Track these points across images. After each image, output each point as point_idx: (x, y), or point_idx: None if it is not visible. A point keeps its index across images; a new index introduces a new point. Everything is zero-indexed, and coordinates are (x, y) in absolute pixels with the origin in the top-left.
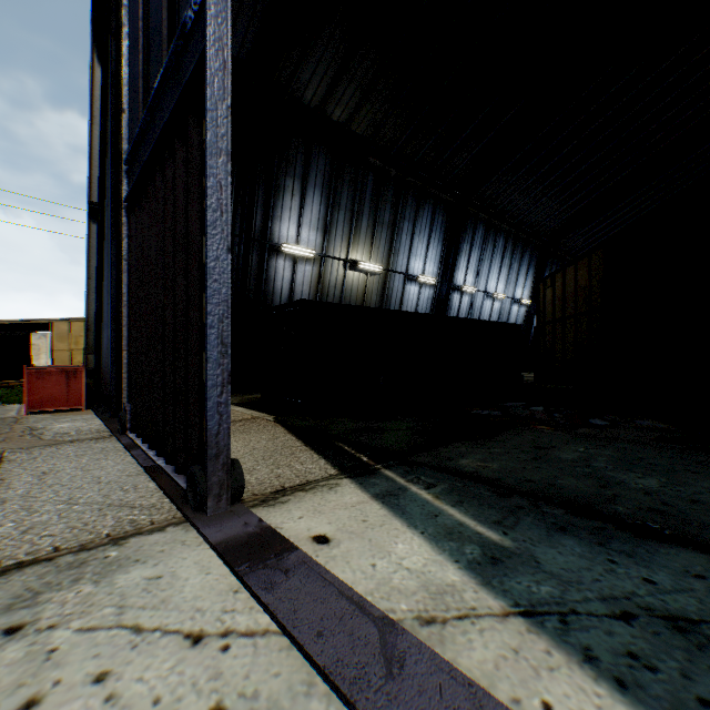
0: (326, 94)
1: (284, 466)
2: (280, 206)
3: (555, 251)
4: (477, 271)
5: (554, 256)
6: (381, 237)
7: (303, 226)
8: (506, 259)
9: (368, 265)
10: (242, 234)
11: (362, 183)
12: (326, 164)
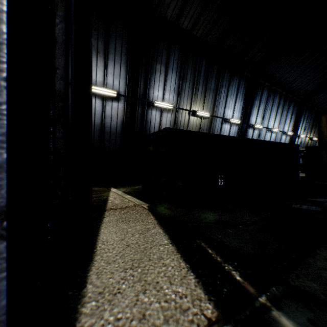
0: (179, 12)
1: (151, 286)
2: (153, 80)
3: (307, 104)
4: (262, 116)
5: (306, 107)
6: (209, 97)
7: (166, 91)
8: (279, 109)
9: (202, 113)
10: (132, 96)
11: (199, 66)
12: (179, 55)
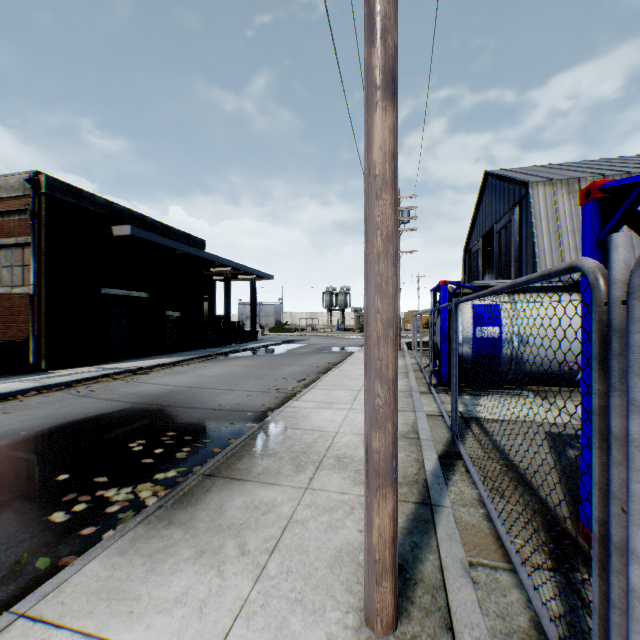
0: None
1: None
2: None
3: None
4: None
5: None
6: None
7: None
8: None
9: None
10: None
11: None
12: None
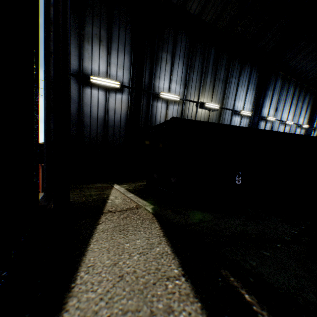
0: None
1: None
2: (159, 70)
3: None
4: (275, 108)
5: None
6: (218, 88)
7: (172, 82)
8: (293, 100)
9: (211, 105)
10: (137, 87)
11: (207, 55)
12: (186, 43)
